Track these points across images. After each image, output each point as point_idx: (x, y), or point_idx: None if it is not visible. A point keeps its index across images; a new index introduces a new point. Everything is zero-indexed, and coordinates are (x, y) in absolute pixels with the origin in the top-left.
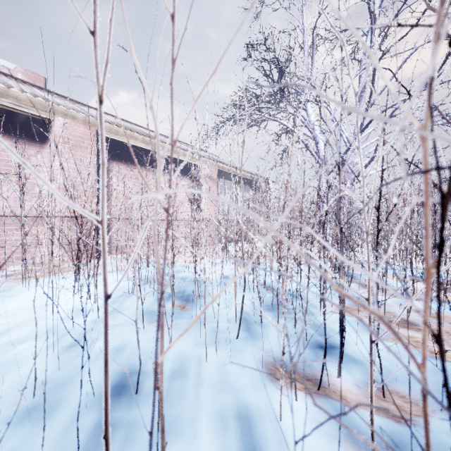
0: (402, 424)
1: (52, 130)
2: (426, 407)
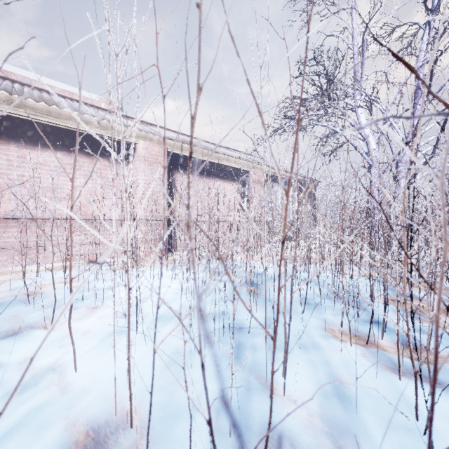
0: (425, 363)
1: (136, 151)
2: (406, 305)
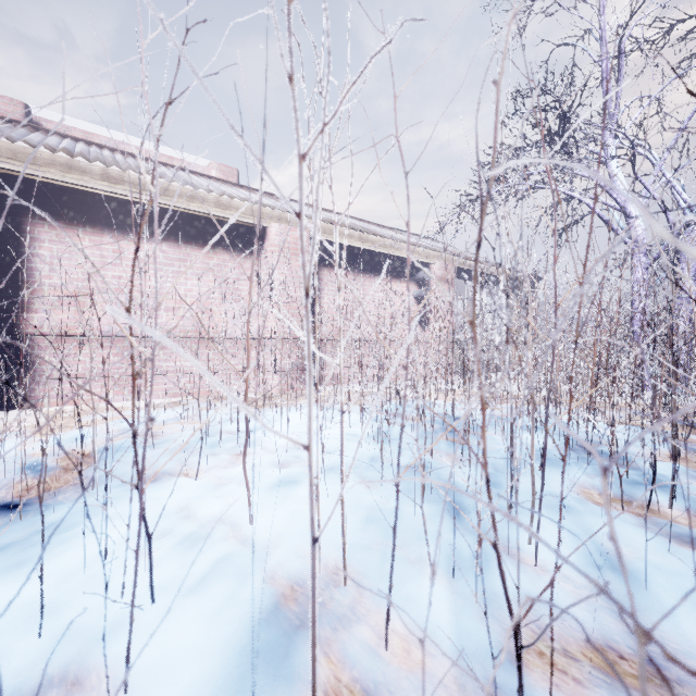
0: None
1: (267, 239)
2: None
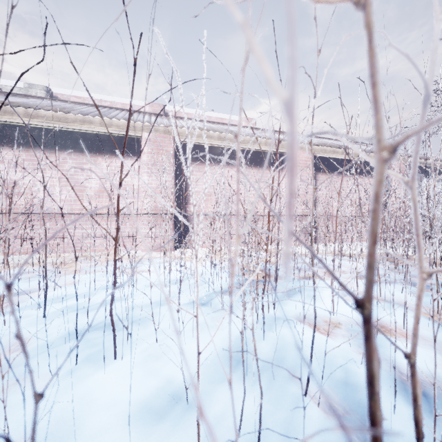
0: None
1: None
2: None
